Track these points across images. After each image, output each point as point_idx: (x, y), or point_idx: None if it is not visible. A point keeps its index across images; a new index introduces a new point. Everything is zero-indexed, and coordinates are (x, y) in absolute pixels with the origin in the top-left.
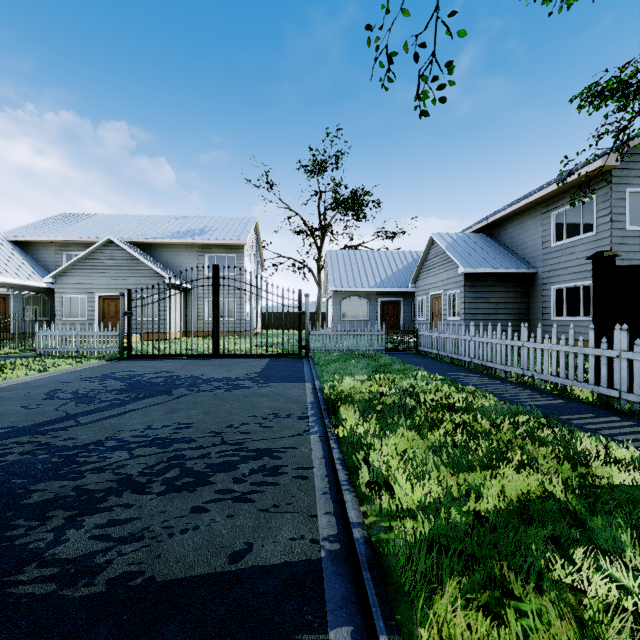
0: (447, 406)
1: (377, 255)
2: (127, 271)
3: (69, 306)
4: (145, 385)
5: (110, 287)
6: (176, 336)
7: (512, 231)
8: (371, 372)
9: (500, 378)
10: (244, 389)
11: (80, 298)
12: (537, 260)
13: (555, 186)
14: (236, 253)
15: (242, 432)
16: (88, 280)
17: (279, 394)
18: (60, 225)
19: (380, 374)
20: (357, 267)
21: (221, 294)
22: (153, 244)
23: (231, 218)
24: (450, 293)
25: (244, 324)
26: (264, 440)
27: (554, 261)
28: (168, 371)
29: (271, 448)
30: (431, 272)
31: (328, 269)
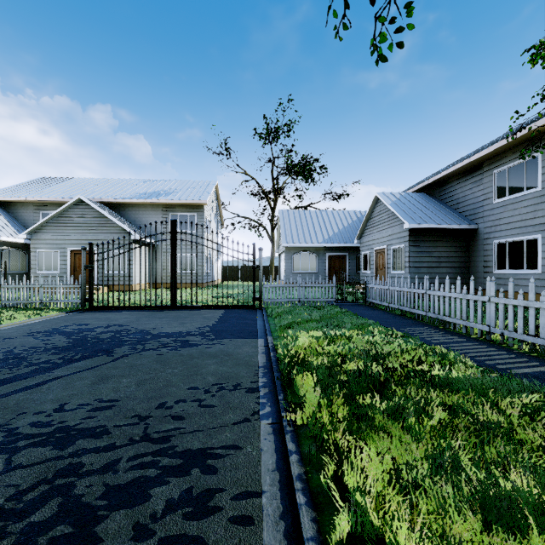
0: (421, 375)
1: (325, 214)
2: (96, 228)
3: (43, 260)
4: (89, 342)
5: (81, 243)
6: (142, 287)
7: (452, 190)
8: (325, 327)
9: (462, 334)
10: (192, 347)
11: (53, 253)
12: (478, 216)
13: (498, 145)
14: (197, 212)
15: (174, 416)
16: (60, 236)
17: (228, 354)
18: (39, 187)
19: (335, 329)
20: (307, 225)
21: (183, 249)
22: (122, 204)
23: (193, 181)
24: (394, 248)
25: (204, 276)
26: (199, 432)
27: (496, 217)
28: (121, 324)
29: (206, 448)
30: (375, 229)
31: (280, 227)
